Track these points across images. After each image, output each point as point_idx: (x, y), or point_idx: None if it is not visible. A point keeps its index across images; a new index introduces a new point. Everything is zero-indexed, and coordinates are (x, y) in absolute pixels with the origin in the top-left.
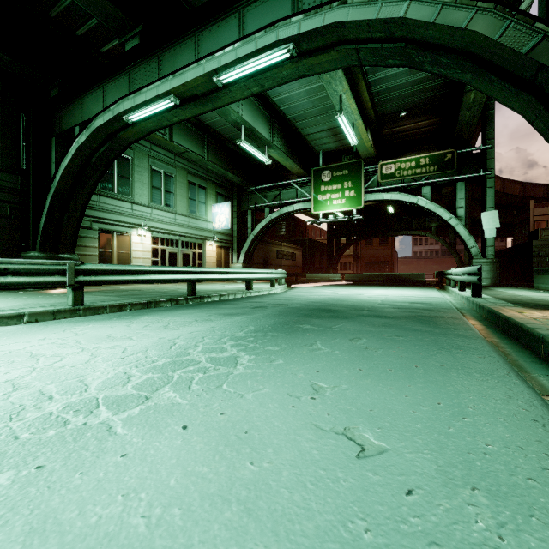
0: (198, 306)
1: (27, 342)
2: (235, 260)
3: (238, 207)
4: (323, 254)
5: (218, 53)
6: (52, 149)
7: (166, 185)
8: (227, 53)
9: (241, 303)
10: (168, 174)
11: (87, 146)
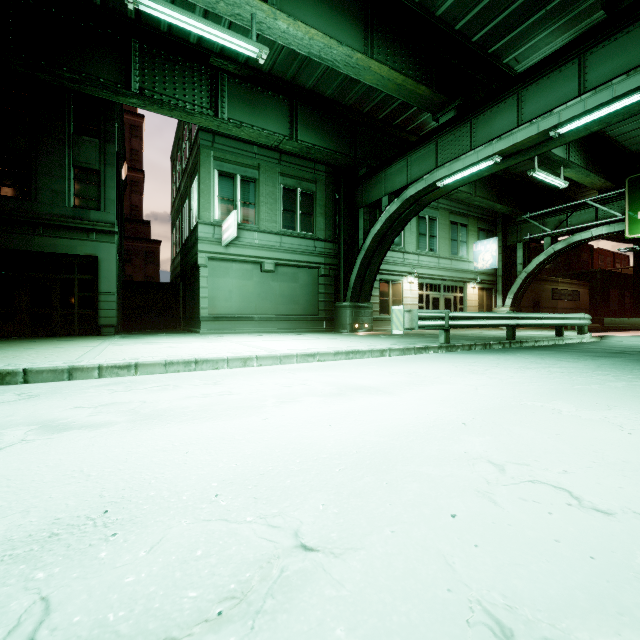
0: (539, 349)
1: (487, 361)
2: (499, 303)
3: (502, 241)
4: (625, 290)
5: (558, 109)
6: (359, 218)
7: (430, 230)
8: (571, 106)
9: (580, 348)
10: (432, 218)
11: (396, 212)
